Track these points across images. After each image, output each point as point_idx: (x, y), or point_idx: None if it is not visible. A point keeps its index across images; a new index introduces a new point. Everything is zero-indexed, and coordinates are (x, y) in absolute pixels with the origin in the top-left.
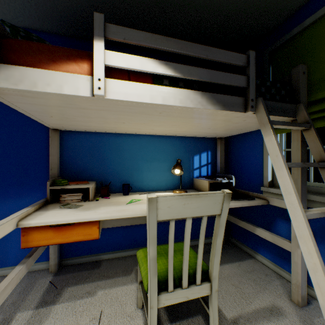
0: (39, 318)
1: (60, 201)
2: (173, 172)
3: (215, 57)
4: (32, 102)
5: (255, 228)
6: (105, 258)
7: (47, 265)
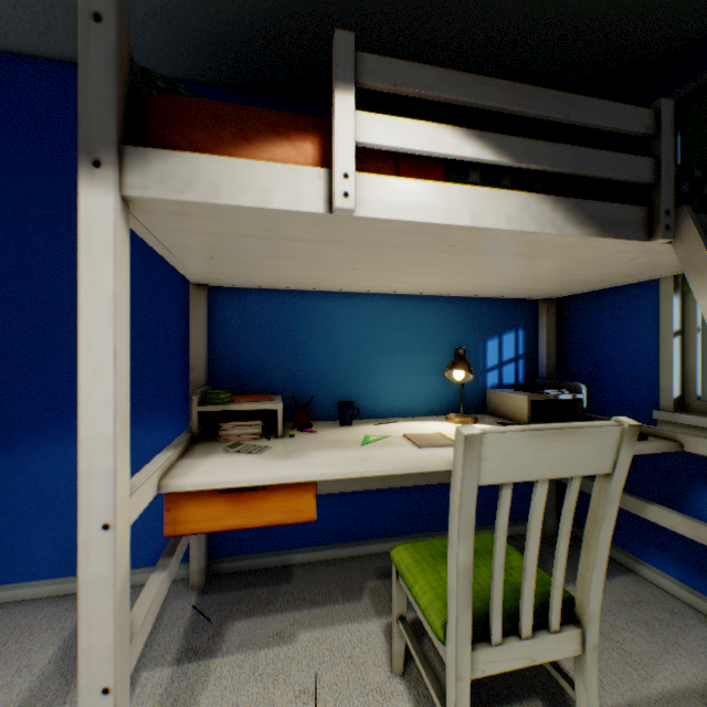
0: (188, 685)
1: (219, 437)
2: (448, 376)
3: (583, 118)
4: (191, 229)
5: (643, 504)
6: (299, 560)
7: (183, 572)
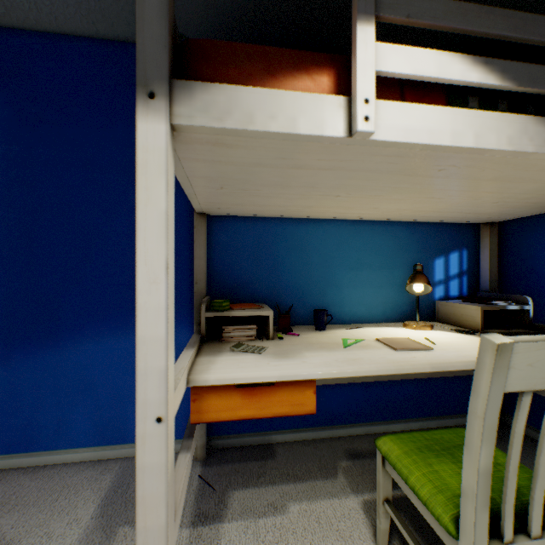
0: None
1: (222, 338)
2: (408, 289)
3: None
4: (217, 159)
5: None
6: (279, 440)
7: None
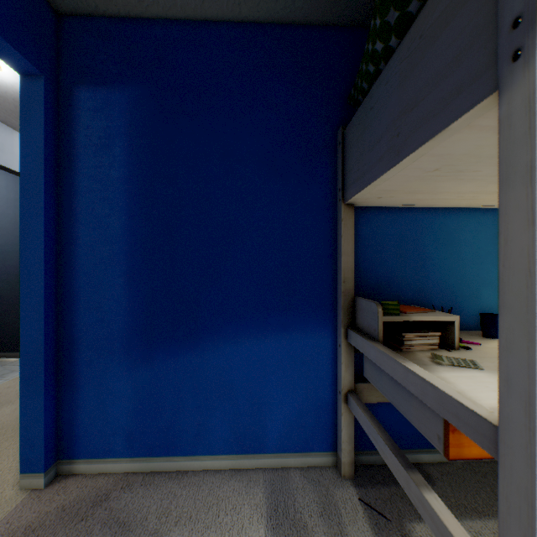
0: None
1: (401, 346)
2: None
3: None
4: None
5: None
6: (426, 460)
7: (326, 460)
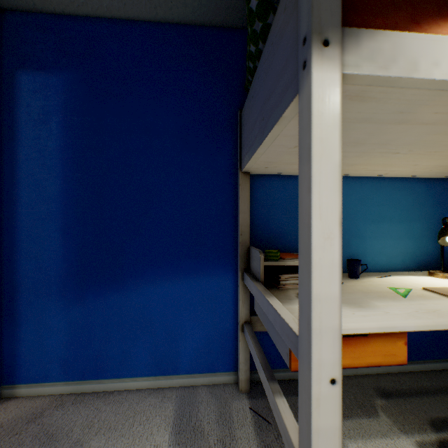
0: None
1: (278, 285)
2: (438, 240)
3: None
4: None
5: None
6: None
7: (229, 378)
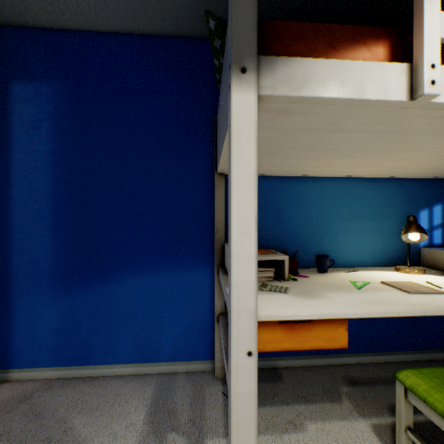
0: None
1: None
2: (402, 237)
3: None
4: (271, 125)
5: None
6: (282, 365)
7: (207, 366)
